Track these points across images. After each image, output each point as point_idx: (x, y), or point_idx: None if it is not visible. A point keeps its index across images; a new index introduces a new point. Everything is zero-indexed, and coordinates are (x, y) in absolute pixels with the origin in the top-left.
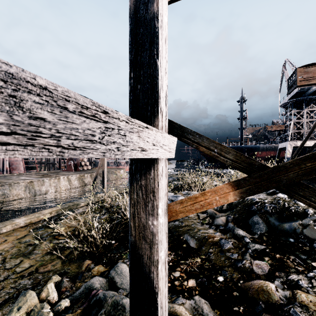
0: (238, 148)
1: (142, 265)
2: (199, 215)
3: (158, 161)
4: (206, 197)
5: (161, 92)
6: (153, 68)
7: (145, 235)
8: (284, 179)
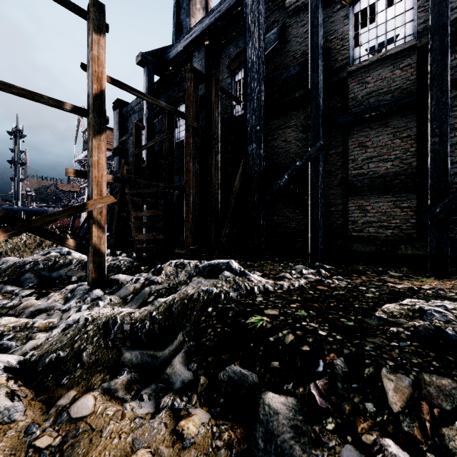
0: (10, 211)
1: None
2: None
3: None
4: None
5: None
6: None
7: None
8: (36, 226)
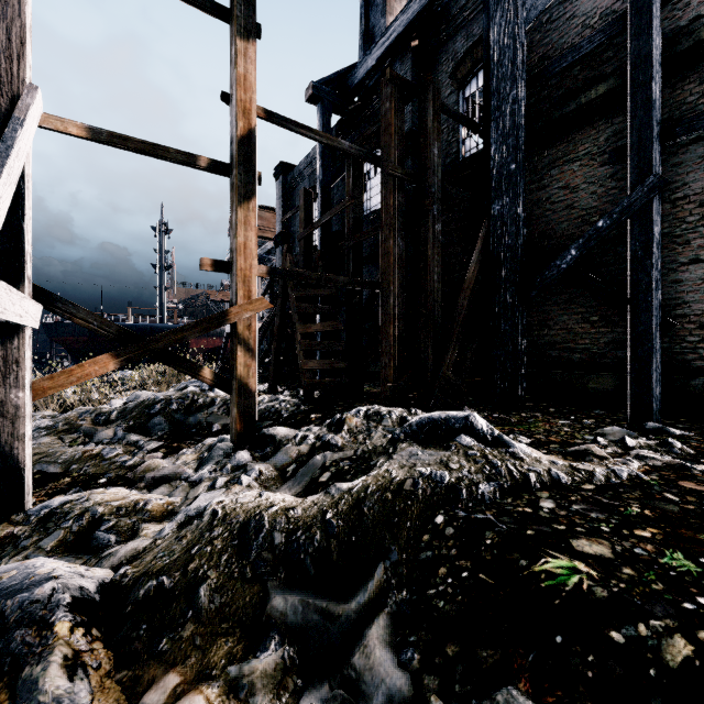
0: (155, 329)
1: (0, 446)
2: (64, 437)
3: (25, 329)
4: (85, 369)
5: (28, 257)
6: (18, 231)
7: (5, 411)
8: (157, 348)
